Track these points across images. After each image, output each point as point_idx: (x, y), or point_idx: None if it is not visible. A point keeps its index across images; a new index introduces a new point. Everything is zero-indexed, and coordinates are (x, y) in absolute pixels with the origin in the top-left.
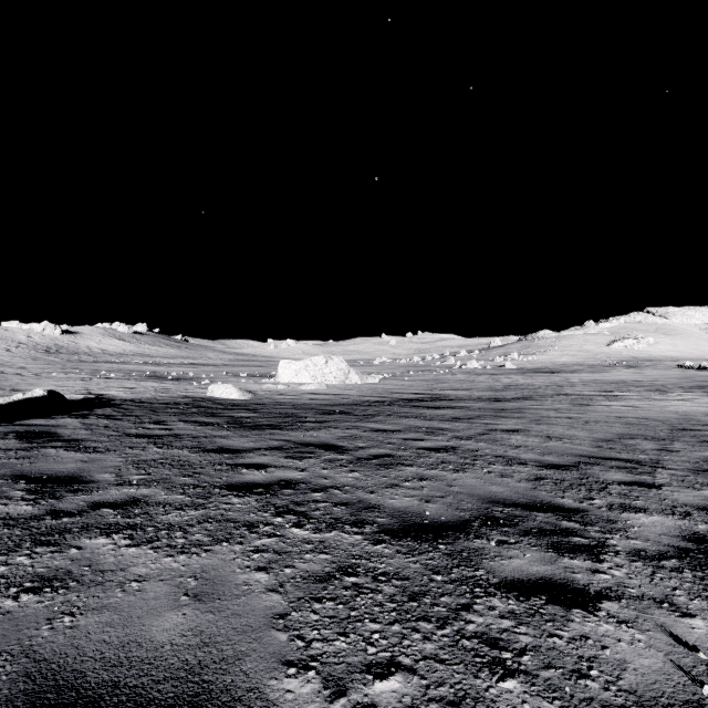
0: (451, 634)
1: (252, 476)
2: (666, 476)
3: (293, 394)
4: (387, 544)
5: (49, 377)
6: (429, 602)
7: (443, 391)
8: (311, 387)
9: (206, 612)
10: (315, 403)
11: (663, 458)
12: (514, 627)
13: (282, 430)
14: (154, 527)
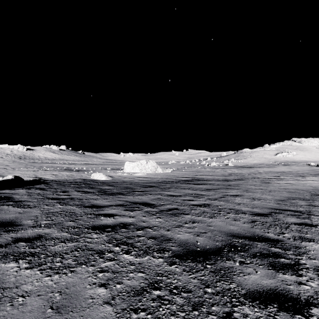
0: None
1: (106, 221)
2: (317, 219)
3: (131, 177)
4: (177, 265)
5: (18, 170)
6: (205, 311)
7: (200, 176)
8: (139, 174)
9: None
10: (141, 182)
11: (311, 210)
12: None
13: (124, 195)
14: (45, 254)
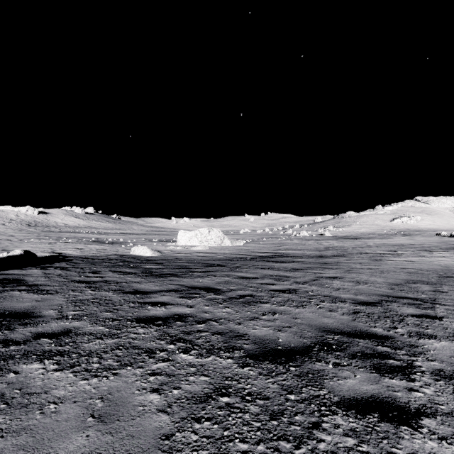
0: (307, 453)
1: (155, 311)
2: (443, 310)
3: (187, 253)
4: (252, 367)
5: (28, 242)
6: (287, 421)
7: (285, 250)
8: (199, 248)
9: (106, 433)
10: (201, 259)
11: (438, 297)
12: (357, 446)
13: (178, 278)
14: (77, 353)
